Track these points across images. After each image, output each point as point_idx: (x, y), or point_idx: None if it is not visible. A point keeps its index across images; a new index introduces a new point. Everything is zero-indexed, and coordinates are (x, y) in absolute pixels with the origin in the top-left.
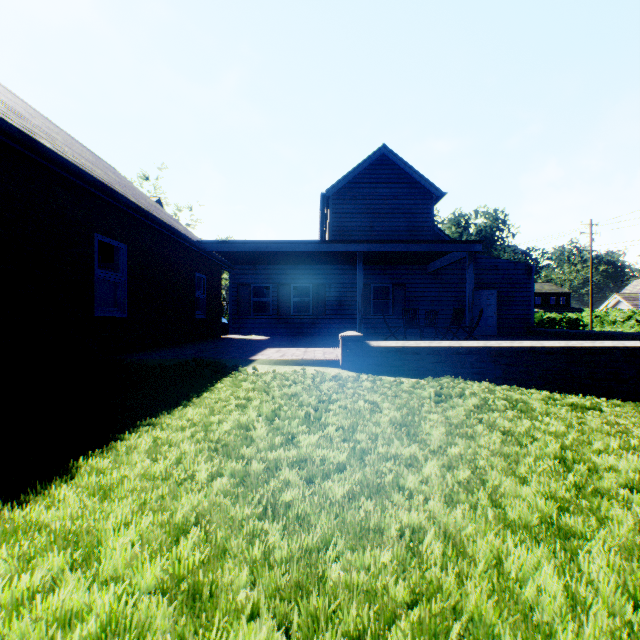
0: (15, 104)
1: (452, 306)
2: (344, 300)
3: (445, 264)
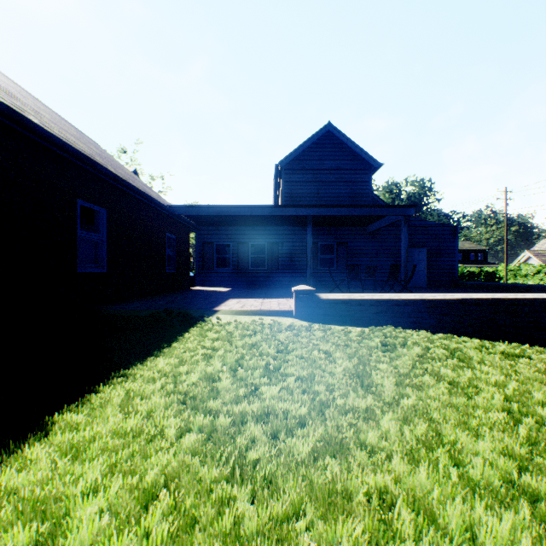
0: (8, 86)
1: (388, 262)
2: (295, 257)
3: (382, 226)
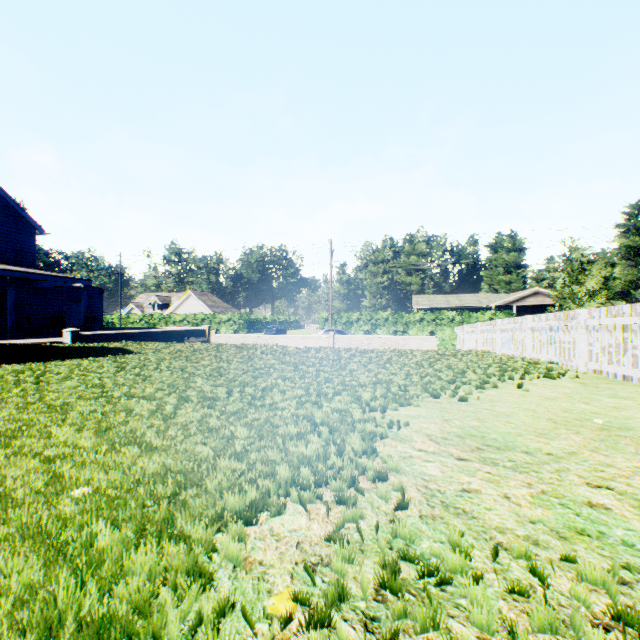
0: None
1: (52, 312)
2: None
3: (58, 286)
